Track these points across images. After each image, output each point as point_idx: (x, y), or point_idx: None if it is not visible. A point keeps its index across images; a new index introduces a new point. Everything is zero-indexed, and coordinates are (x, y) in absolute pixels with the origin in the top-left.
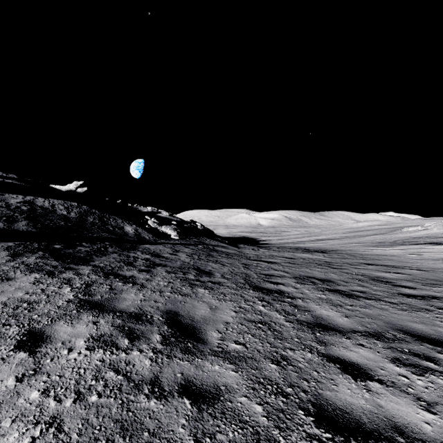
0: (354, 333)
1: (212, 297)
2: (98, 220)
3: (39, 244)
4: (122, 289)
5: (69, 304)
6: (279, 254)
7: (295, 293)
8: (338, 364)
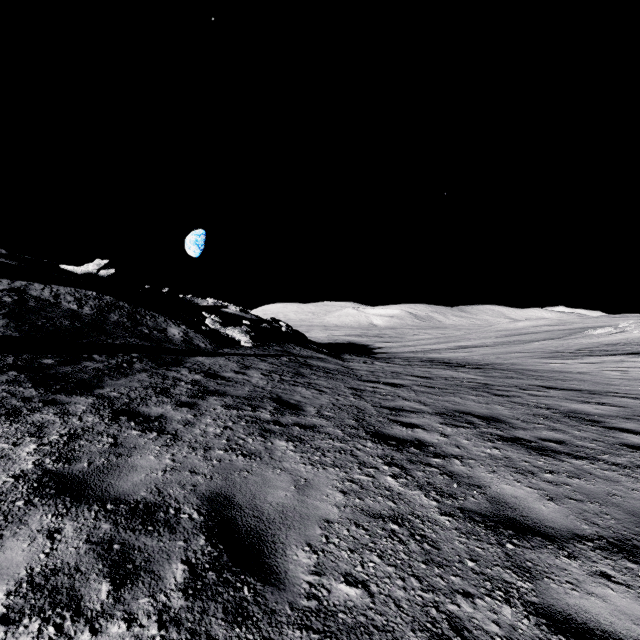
0: (580, 542)
1: (301, 458)
2: (127, 318)
3: (16, 358)
4: (136, 445)
5: (17, 485)
6: (407, 370)
7: (446, 445)
8: (577, 639)
